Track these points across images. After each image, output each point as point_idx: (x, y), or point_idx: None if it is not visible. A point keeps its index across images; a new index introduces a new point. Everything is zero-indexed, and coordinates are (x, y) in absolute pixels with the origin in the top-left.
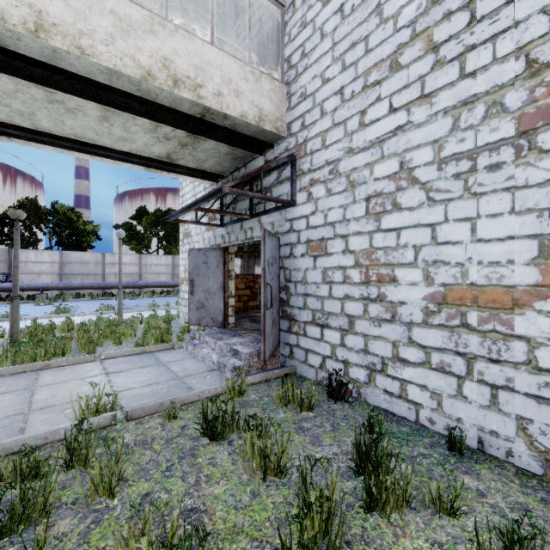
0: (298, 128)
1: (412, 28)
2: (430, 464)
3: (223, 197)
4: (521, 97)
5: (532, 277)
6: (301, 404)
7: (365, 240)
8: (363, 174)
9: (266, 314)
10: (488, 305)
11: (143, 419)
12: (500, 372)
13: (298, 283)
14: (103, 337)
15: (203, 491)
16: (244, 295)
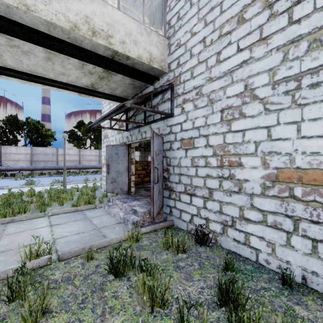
0: (175, 66)
1: None
2: (270, 296)
3: (127, 111)
4: None
5: None
6: (177, 249)
7: (220, 138)
8: (218, 94)
9: (154, 187)
10: (310, 183)
11: (70, 260)
12: (319, 230)
13: (175, 166)
14: (52, 200)
15: (106, 321)
16: (141, 173)
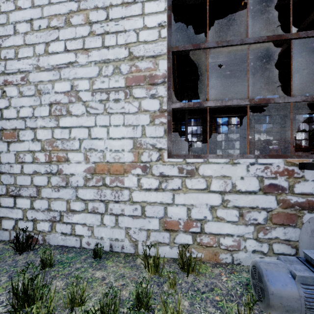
0: None
1: (78, 4)
2: (80, 273)
3: None
4: (127, 68)
5: (131, 158)
6: None
7: (49, 132)
8: (47, 86)
9: None
10: (114, 173)
11: None
12: (119, 207)
13: None
14: None
15: None
16: None
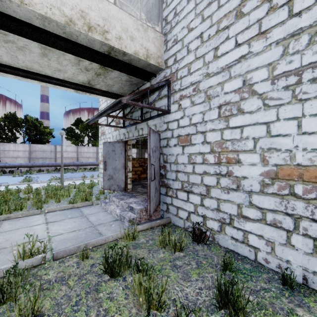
0: (172, 62)
1: None
2: (270, 297)
3: (123, 108)
4: None
5: None
6: (174, 247)
7: (218, 134)
8: (216, 90)
9: (151, 184)
10: (311, 180)
11: (64, 259)
12: None
13: (172, 163)
14: (49, 197)
15: None
16: (138, 170)
